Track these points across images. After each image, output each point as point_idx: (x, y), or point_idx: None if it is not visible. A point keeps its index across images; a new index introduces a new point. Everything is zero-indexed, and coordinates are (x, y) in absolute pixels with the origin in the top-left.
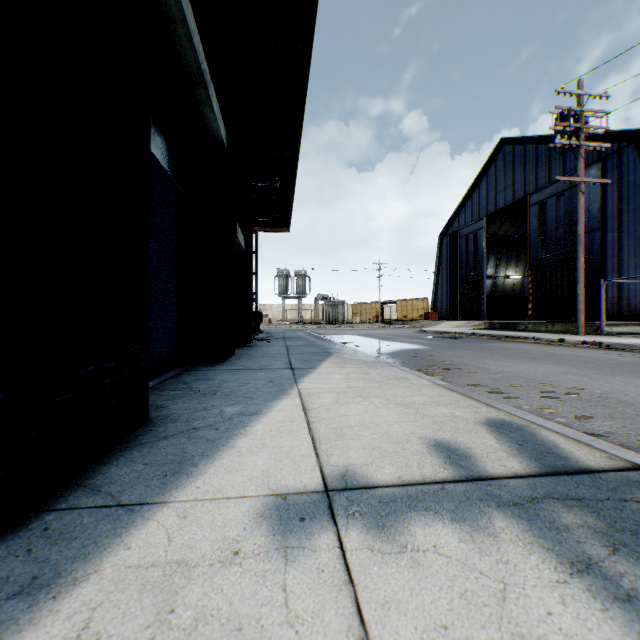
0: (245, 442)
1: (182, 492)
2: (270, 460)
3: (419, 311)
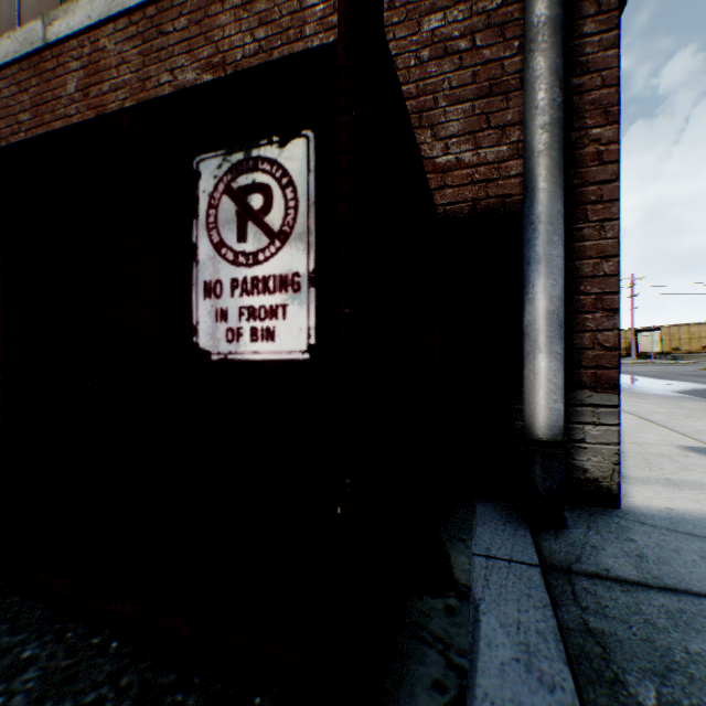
0: (626, 430)
1: (621, 440)
2: (657, 437)
3: (700, 341)
